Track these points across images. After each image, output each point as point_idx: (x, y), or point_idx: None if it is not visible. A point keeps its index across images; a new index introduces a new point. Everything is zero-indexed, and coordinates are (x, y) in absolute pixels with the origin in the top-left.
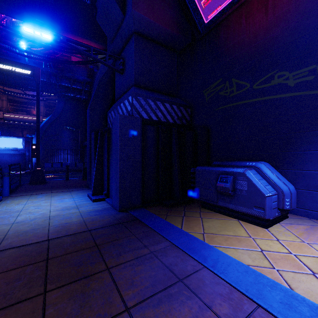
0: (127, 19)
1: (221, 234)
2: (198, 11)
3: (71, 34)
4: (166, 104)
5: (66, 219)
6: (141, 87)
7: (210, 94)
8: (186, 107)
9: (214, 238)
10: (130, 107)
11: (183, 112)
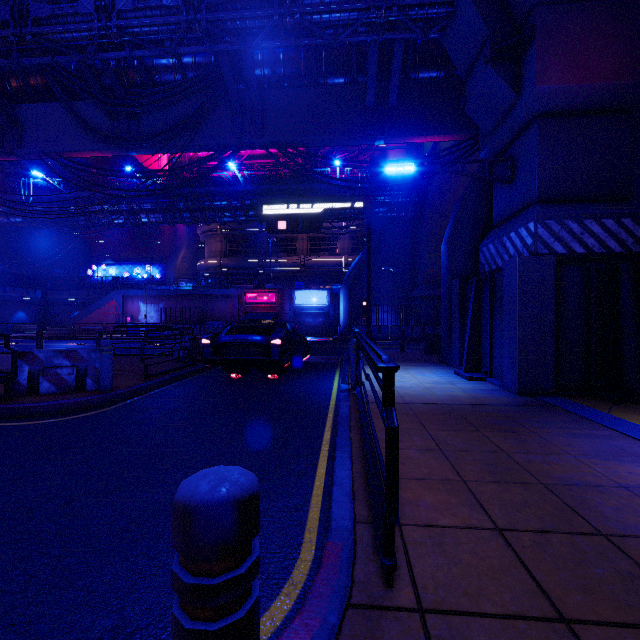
0: (525, 101)
1: None
2: None
3: (418, 137)
4: (605, 221)
5: (449, 392)
6: (551, 200)
7: None
8: None
9: None
10: (532, 239)
11: None
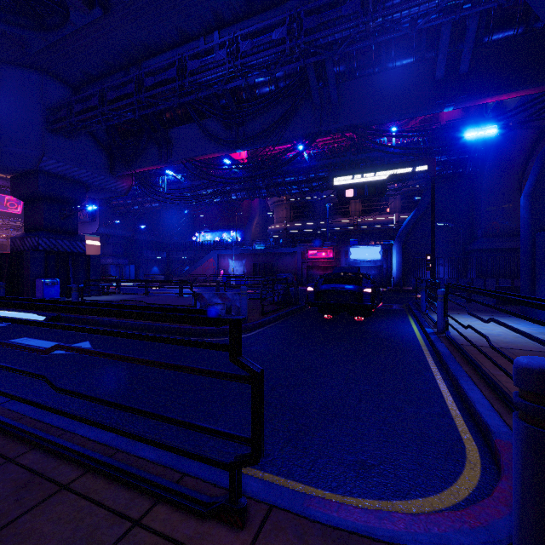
0: None
1: None
2: None
3: (491, 97)
4: None
5: None
6: None
7: None
8: None
9: None
10: None
11: None
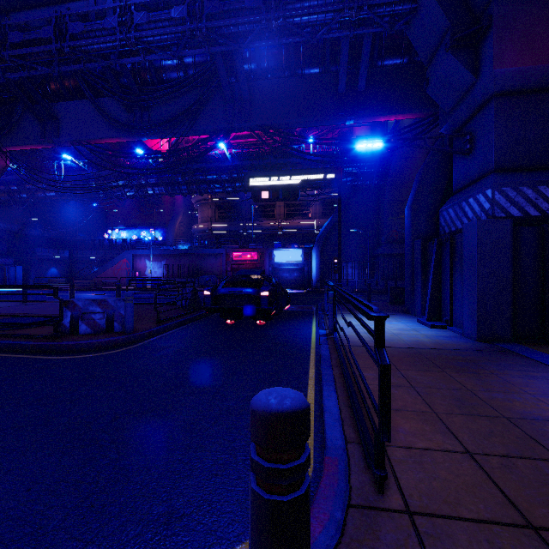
0: (483, 82)
1: None
2: None
3: (383, 116)
4: None
5: (414, 338)
6: (507, 169)
7: None
8: None
9: None
10: (490, 204)
11: None
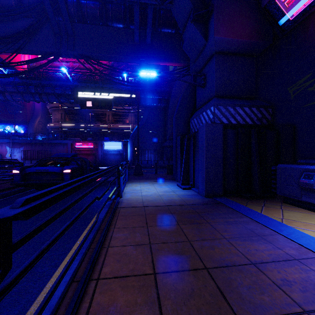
0: (209, 44)
1: (301, 222)
2: (280, 11)
3: (161, 62)
4: (245, 108)
5: (170, 197)
6: (221, 96)
7: (296, 91)
8: (267, 107)
9: (292, 223)
10: (212, 115)
11: (263, 112)
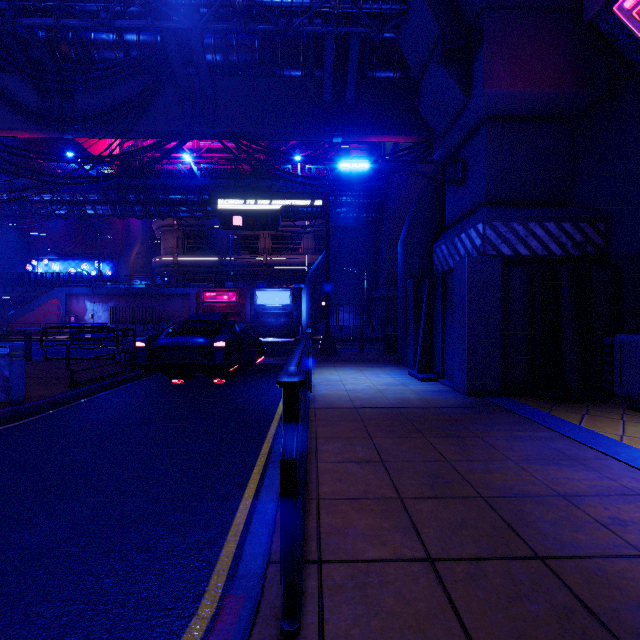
0: (475, 103)
1: None
2: (623, 29)
3: (375, 136)
4: (547, 224)
5: (400, 394)
6: (498, 203)
7: None
8: (594, 221)
9: None
10: (481, 240)
11: (587, 231)
